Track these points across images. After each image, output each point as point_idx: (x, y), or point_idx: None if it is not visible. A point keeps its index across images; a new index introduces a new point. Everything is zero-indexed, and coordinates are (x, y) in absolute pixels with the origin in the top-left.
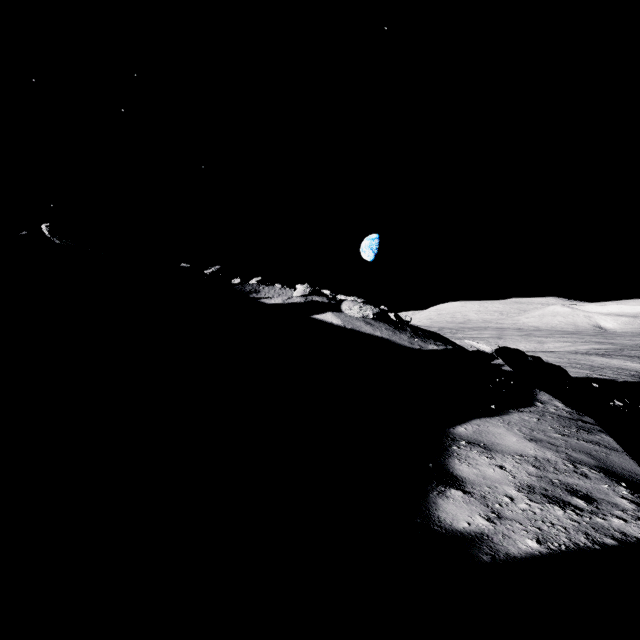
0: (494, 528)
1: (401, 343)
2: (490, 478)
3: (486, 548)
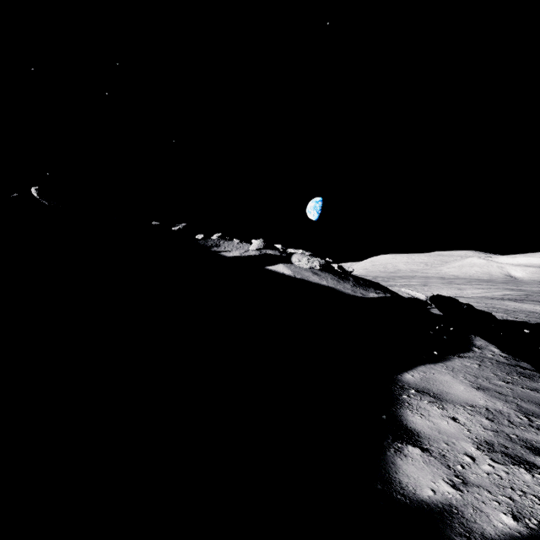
0: (462, 498)
1: (345, 291)
2: (445, 432)
3: (458, 526)
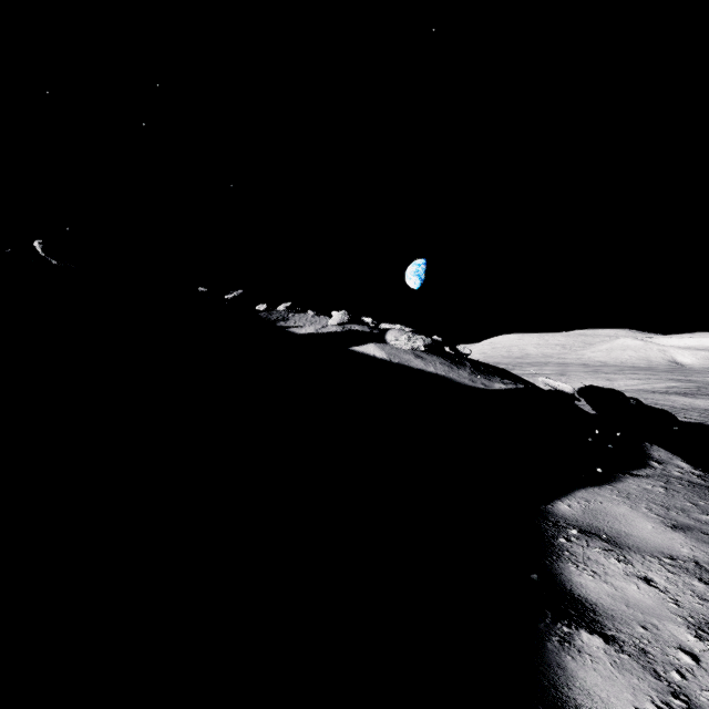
0: None
1: (460, 381)
2: (638, 605)
3: None
